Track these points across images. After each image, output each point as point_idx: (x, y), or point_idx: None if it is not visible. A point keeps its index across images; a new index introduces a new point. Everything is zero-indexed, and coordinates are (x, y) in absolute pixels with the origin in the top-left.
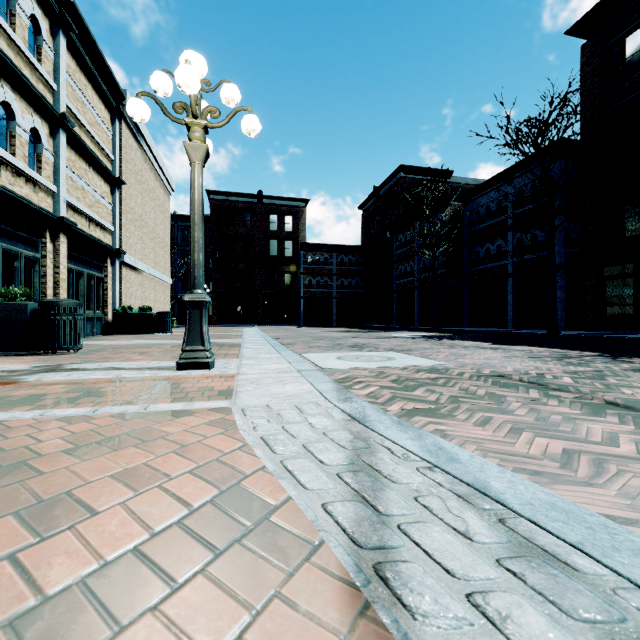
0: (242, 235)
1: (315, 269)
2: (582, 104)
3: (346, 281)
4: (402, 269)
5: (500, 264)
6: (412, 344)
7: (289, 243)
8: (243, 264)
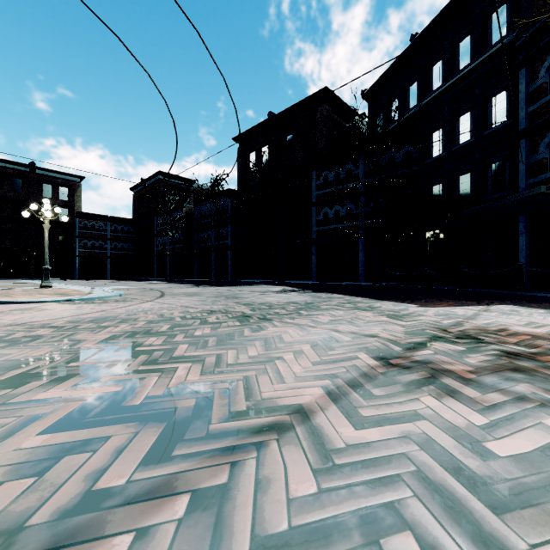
0: (12, 198)
1: (91, 234)
2: (238, 175)
3: (119, 245)
4: (160, 241)
5: (210, 244)
6: (139, 285)
7: (64, 210)
8: (13, 224)
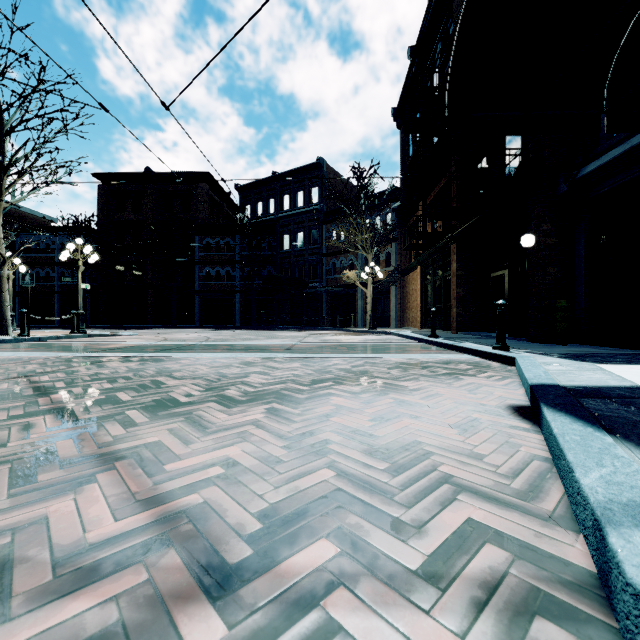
0: None
1: None
2: (98, 214)
3: None
4: None
5: (49, 284)
6: None
7: None
8: None
